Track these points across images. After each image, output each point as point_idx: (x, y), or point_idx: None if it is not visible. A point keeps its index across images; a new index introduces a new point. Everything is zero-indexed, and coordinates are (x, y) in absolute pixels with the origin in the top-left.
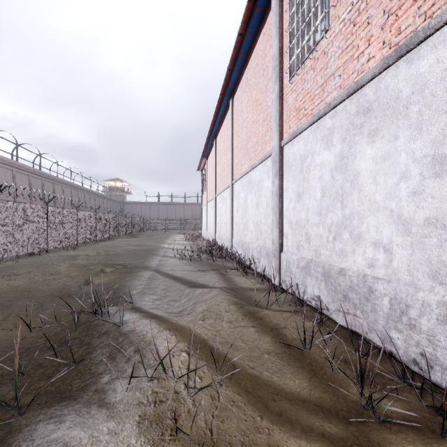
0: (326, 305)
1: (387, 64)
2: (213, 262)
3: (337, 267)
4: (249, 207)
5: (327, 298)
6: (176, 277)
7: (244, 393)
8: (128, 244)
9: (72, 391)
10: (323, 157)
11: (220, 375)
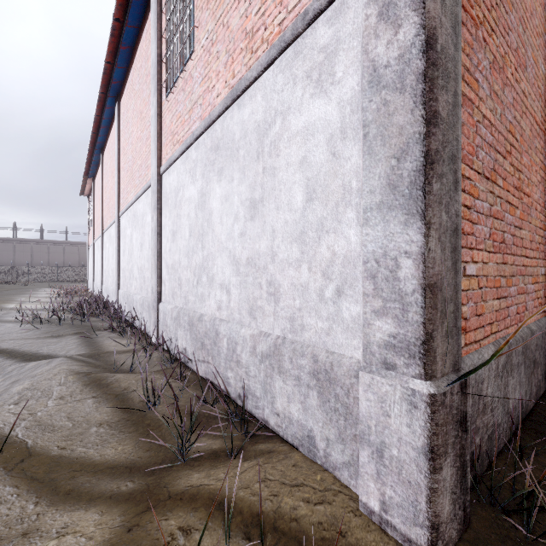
0: (191, 357)
1: (226, 104)
2: (81, 324)
3: (199, 313)
4: (134, 247)
5: (191, 349)
6: (0, 350)
7: (25, 482)
8: None
9: None
10: (190, 192)
11: None
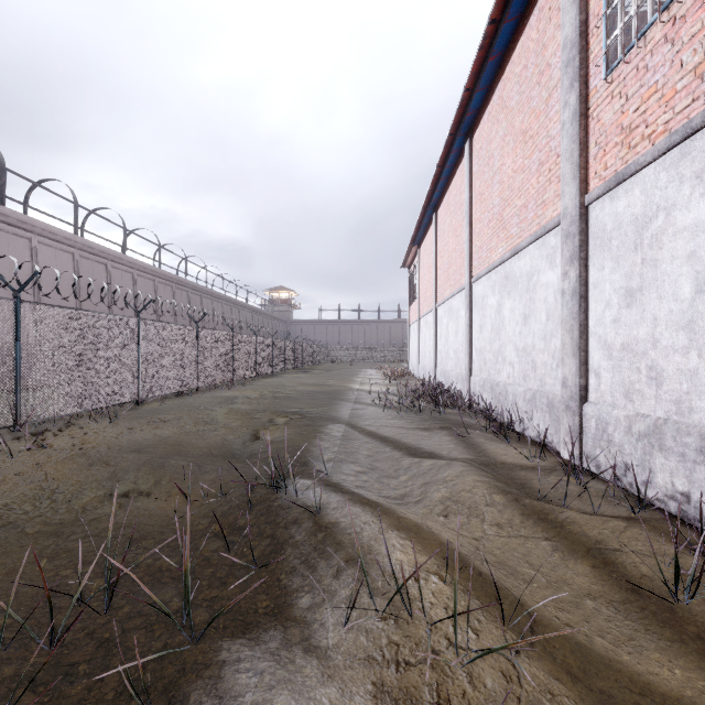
0: None
1: None
2: (440, 416)
3: None
4: (507, 321)
5: None
6: (383, 437)
7: (567, 678)
8: (301, 382)
9: (258, 614)
10: (700, 212)
11: (510, 631)
